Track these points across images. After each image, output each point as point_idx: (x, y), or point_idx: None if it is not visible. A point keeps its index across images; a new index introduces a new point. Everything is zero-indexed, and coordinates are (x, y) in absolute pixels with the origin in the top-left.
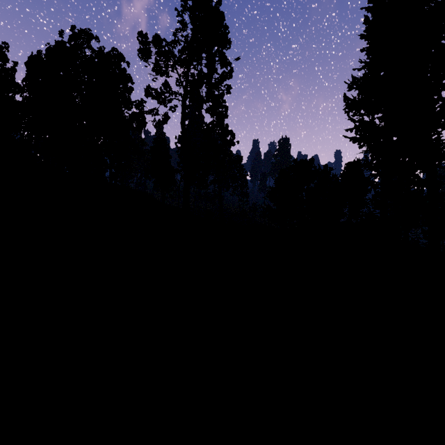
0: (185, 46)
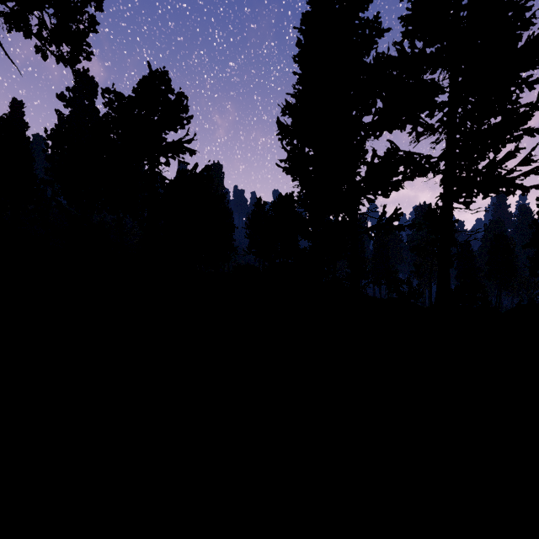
0: None
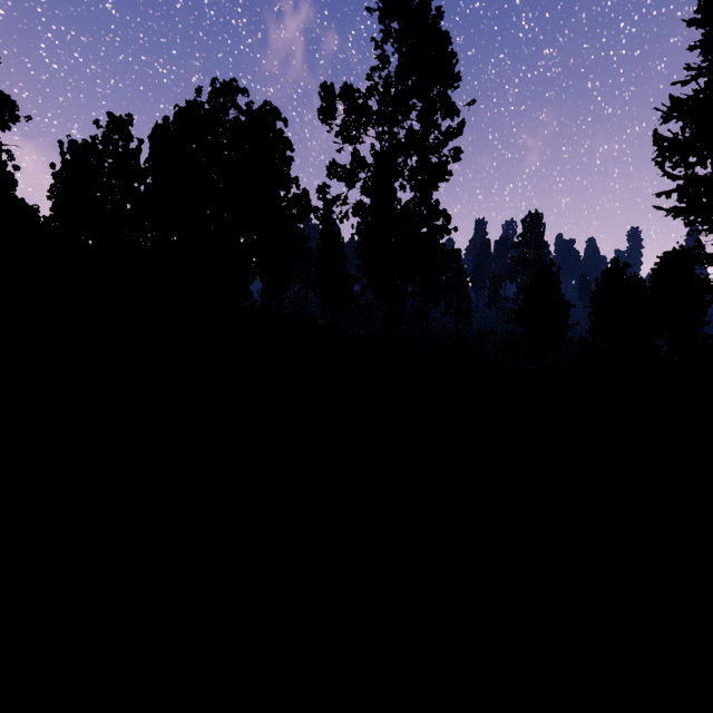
0: (385, 93)
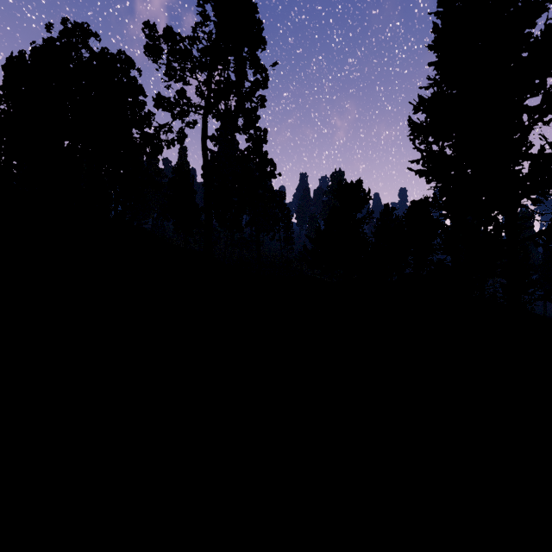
0: (207, 46)
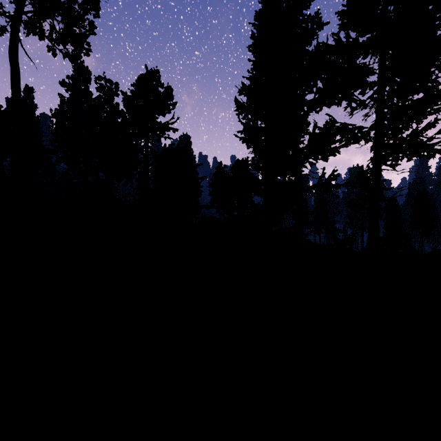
0: None
